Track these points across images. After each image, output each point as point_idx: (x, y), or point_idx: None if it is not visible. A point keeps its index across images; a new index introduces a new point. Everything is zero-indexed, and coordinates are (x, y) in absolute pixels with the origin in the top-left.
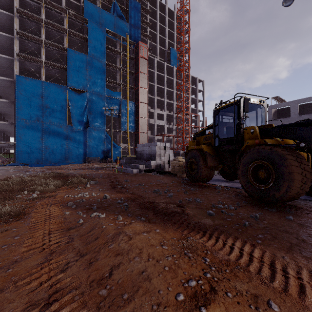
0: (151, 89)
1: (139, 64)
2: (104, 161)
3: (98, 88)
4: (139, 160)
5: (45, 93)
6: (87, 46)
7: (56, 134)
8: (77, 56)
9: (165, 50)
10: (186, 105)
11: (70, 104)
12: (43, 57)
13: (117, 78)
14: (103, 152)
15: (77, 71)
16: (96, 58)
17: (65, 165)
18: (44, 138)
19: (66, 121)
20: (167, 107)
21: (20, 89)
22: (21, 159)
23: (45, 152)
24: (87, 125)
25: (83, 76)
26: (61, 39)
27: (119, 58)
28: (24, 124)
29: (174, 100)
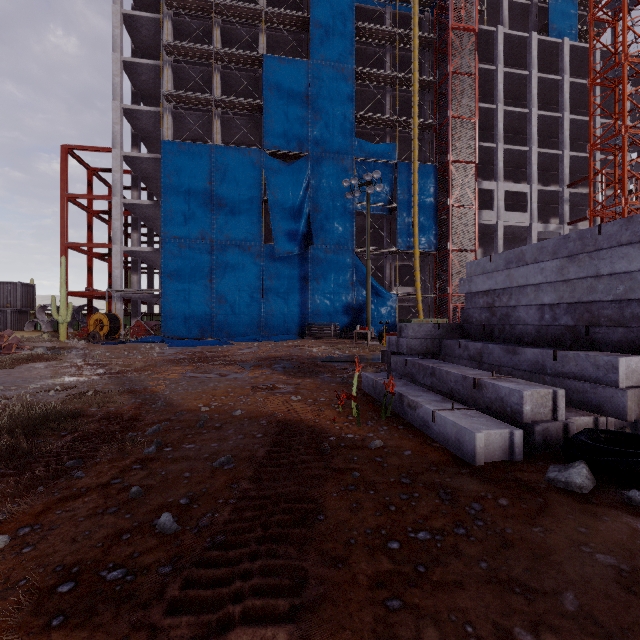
0: (485, 127)
1: (448, 51)
2: (350, 334)
3: (336, 143)
4: (486, 344)
5: (216, 174)
6: (309, 38)
7: (240, 268)
8: (285, 69)
9: (530, 4)
10: (637, 133)
11: (269, 192)
12: (215, 93)
13: (385, 110)
14: (347, 311)
15: (284, 108)
16: (331, 63)
17: (245, 344)
18: (215, 279)
19: (259, 235)
20: (537, 172)
21: (170, 171)
22: (171, 327)
23: (217, 311)
24: (308, 239)
25: (298, 118)
26: (255, 47)
27: (390, 53)
28: (176, 249)
29: (565, 145)
